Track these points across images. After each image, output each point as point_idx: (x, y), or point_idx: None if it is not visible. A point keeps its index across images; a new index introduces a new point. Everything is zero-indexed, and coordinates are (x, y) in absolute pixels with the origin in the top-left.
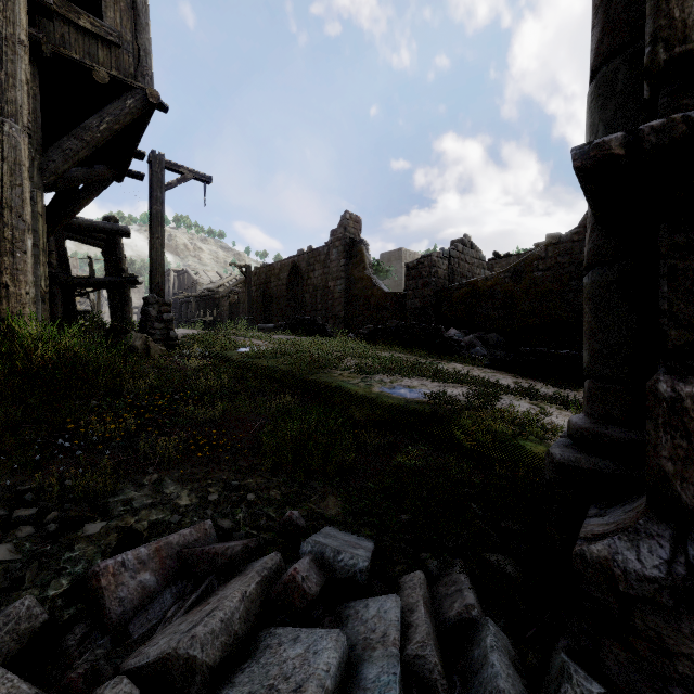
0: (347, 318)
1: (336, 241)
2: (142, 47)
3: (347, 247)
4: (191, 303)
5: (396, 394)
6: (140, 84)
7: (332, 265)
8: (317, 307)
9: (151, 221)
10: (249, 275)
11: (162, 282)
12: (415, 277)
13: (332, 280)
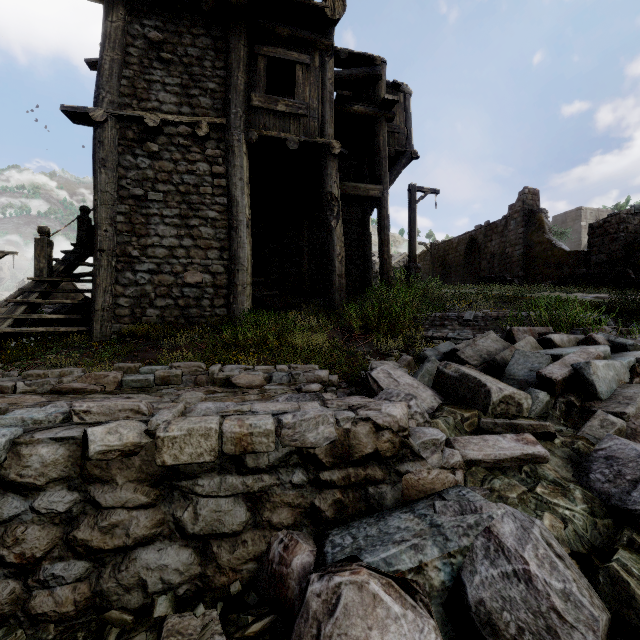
0: (525, 277)
1: (514, 213)
2: (408, 129)
3: (525, 217)
4: (376, 277)
5: (590, 298)
6: (408, 149)
7: (510, 234)
8: (494, 271)
9: (410, 223)
10: (433, 251)
11: (415, 256)
12: (601, 234)
13: (510, 247)
